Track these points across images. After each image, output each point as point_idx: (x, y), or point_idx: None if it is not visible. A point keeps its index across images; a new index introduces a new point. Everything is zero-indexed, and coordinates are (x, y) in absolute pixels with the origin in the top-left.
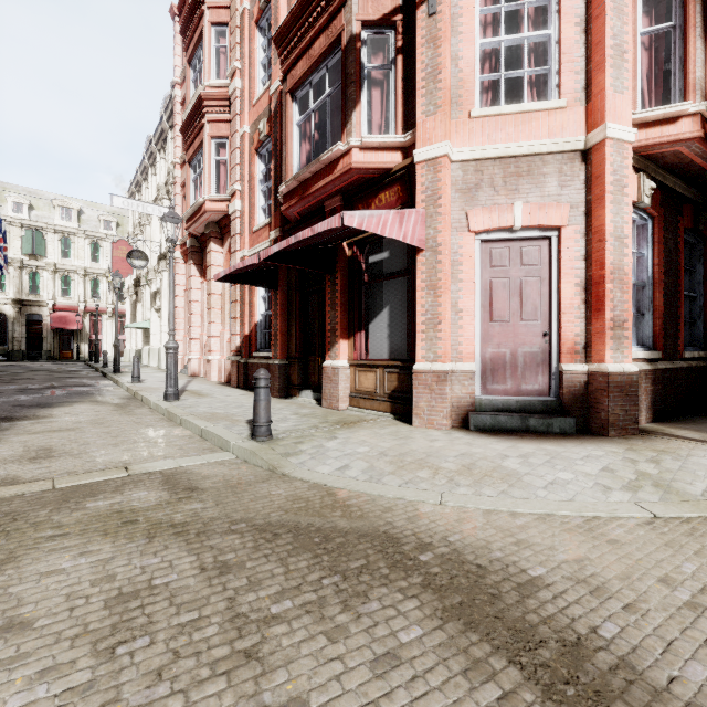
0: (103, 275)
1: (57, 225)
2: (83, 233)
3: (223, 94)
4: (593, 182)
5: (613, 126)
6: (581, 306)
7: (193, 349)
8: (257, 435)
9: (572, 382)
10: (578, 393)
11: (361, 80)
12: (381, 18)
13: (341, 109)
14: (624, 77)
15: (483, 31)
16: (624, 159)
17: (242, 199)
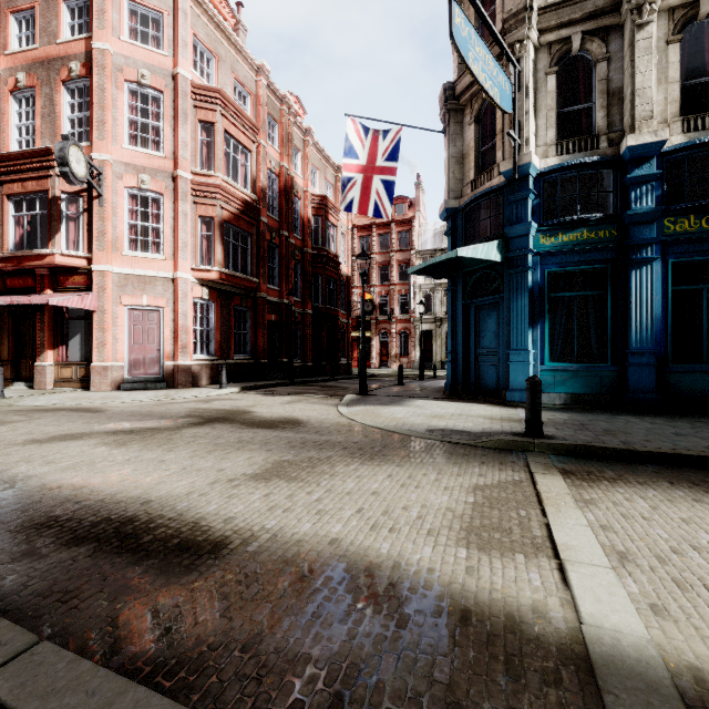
0: None
1: None
2: None
3: None
4: (176, 292)
5: (181, 273)
6: (172, 339)
7: None
8: None
9: (168, 369)
10: (170, 373)
11: (62, 219)
12: (74, 192)
13: (48, 230)
14: (187, 255)
15: (132, 213)
16: (187, 285)
17: None
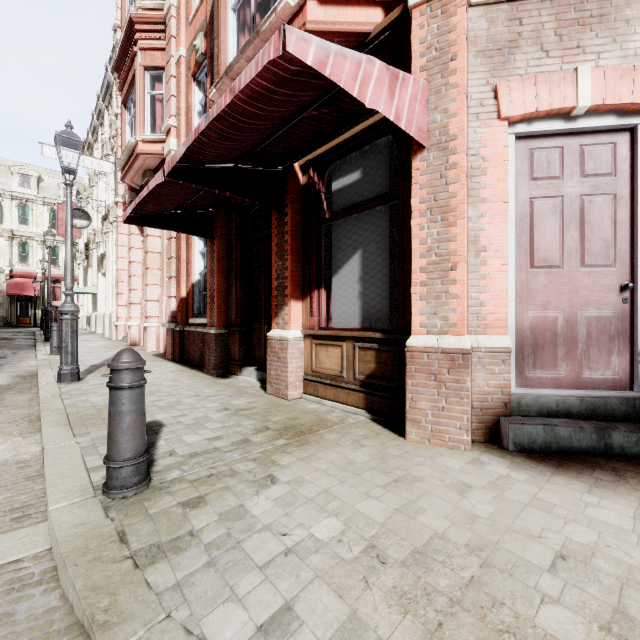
0: (62, 242)
1: (15, 192)
2: (41, 200)
3: (158, 16)
4: None
5: None
6: None
7: (133, 315)
8: (112, 486)
9: None
10: None
11: None
12: None
13: None
14: None
15: None
16: None
17: (178, 136)
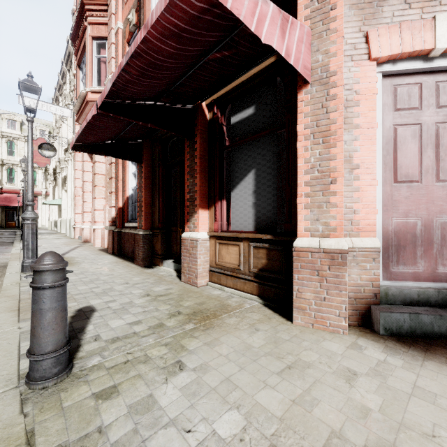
0: (38, 168)
1: (4, 132)
2: (23, 138)
3: None
4: None
5: None
6: None
7: (85, 220)
8: (33, 377)
9: None
10: None
11: None
12: None
13: None
14: None
15: None
16: None
17: None
